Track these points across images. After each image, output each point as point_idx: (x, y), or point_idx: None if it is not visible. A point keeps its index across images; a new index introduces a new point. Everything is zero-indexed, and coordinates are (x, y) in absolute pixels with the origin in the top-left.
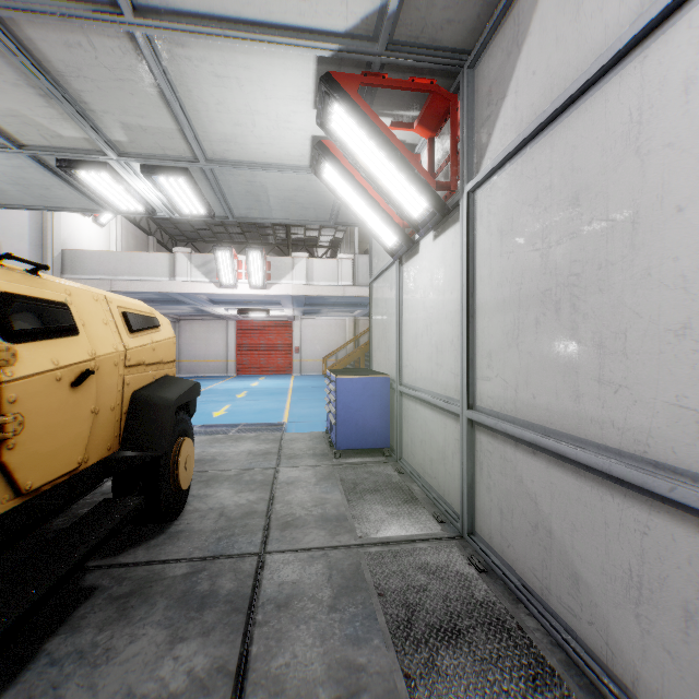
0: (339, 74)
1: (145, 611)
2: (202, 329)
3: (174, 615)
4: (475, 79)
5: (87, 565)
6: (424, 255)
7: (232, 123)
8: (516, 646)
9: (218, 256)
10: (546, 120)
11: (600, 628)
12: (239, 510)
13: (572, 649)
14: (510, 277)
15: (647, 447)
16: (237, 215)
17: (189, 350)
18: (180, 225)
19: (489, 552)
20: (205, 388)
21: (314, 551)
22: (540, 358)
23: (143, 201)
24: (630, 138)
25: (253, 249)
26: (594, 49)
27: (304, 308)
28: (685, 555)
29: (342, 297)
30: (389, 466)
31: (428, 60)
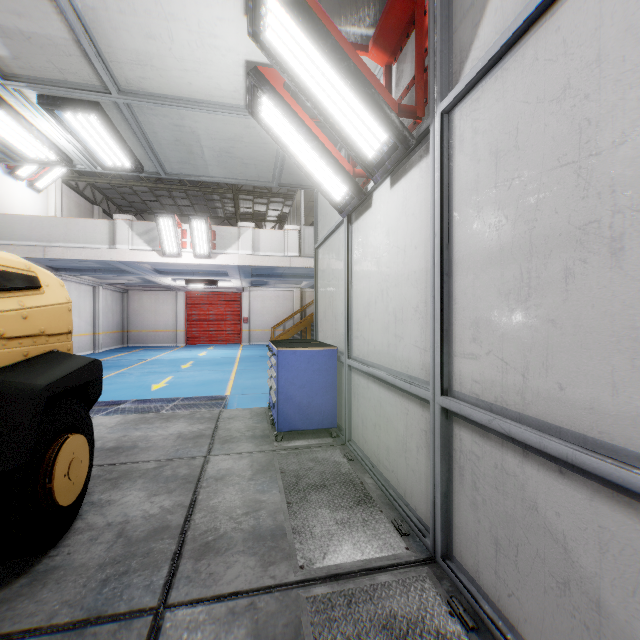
0: None
1: None
2: (151, 299)
3: None
4: None
5: None
6: (378, 207)
7: (142, 35)
8: None
9: (161, 223)
10: None
11: None
12: (146, 525)
13: None
14: (513, 214)
15: None
16: (169, 171)
17: (137, 320)
18: (127, 196)
19: (476, 590)
20: (151, 358)
21: (236, 598)
22: (574, 329)
23: (54, 147)
24: None
25: (197, 217)
26: None
27: (251, 279)
28: None
29: (288, 268)
30: (337, 451)
31: None
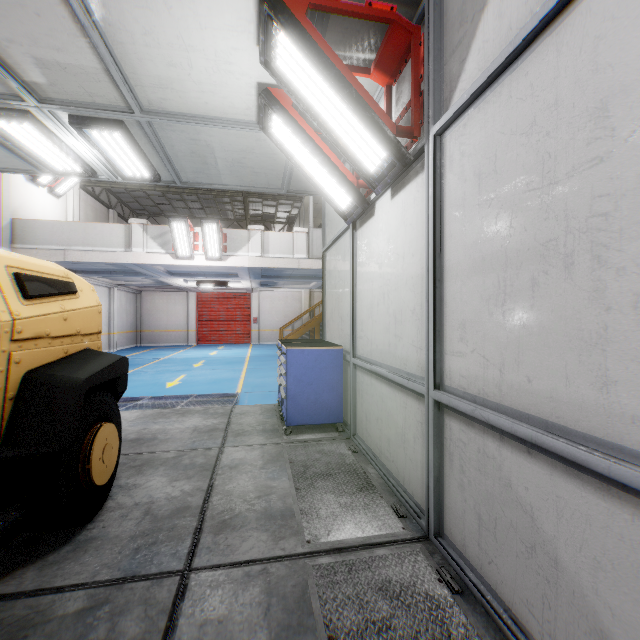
0: None
1: None
2: (163, 300)
3: None
4: (443, 1)
5: None
6: (380, 216)
7: (165, 63)
8: None
9: (174, 227)
10: (552, 12)
11: None
12: (169, 506)
13: None
14: (492, 230)
15: None
16: (185, 180)
17: (150, 320)
18: (141, 199)
19: (463, 562)
20: (164, 357)
21: (251, 565)
22: (538, 330)
23: (80, 160)
24: None
25: (209, 221)
26: None
27: (261, 280)
28: None
29: (297, 269)
30: (342, 444)
31: None
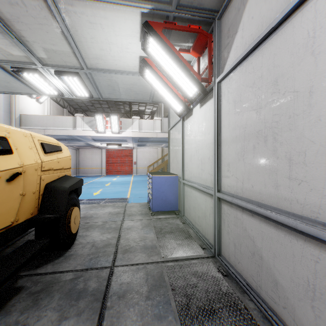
0: (152, 22)
1: (48, 300)
2: (89, 153)
3: (63, 303)
4: (221, 25)
5: (20, 274)
6: (195, 115)
7: (99, 49)
8: (244, 318)
9: (96, 117)
10: (259, 41)
11: (290, 310)
12: (102, 243)
13: (274, 320)
14: (239, 125)
15: (318, 214)
16: (104, 97)
17: (83, 163)
18: (79, 103)
19: (228, 265)
20: (91, 181)
21: (139, 265)
22: (255, 166)
23: (57, 89)
24: (308, 46)
25: (113, 114)
26: (286, 1)
27: (138, 143)
28: None
29: (156, 138)
30: (178, 220)
31: (197, 15)
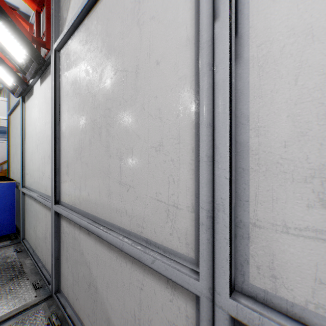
0: None
1: None
2: None
3: None
4: None
5: None
6: (36, 95)
7: None
8: None
9: None
10: None
11: None
12: None
13: None
14: (77, 111)
15: (143, 228)
16: None
17: None
18: None
19: (67, 303)
20: None
21: None
22: (91, 167)
23: None
24: (135, 13)
25: None
26: None
27: None
28: (161, 303)
29: None
30: (11, 248)
31: None
